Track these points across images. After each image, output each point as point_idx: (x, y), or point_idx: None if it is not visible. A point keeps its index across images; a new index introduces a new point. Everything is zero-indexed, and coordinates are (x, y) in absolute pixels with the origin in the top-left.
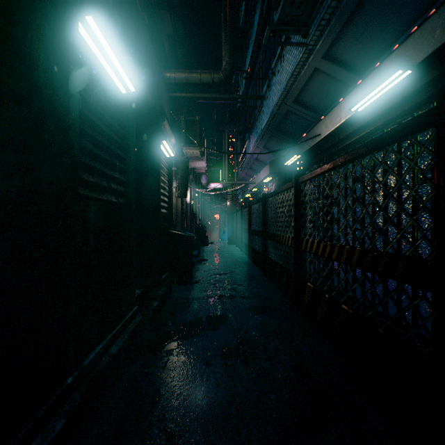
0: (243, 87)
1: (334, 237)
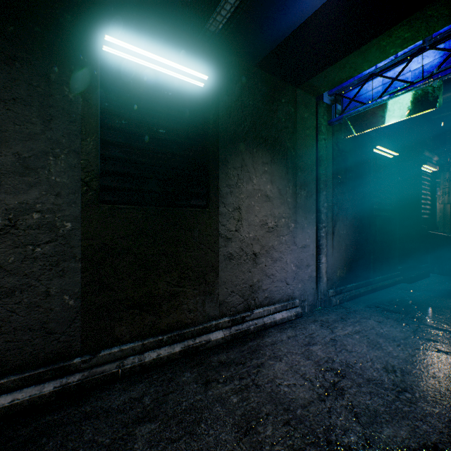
0: None
1: None
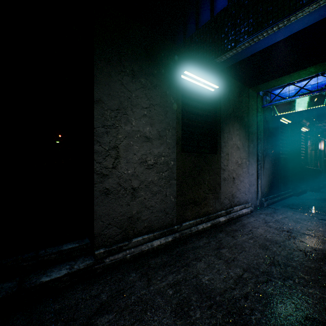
0: None
1: None
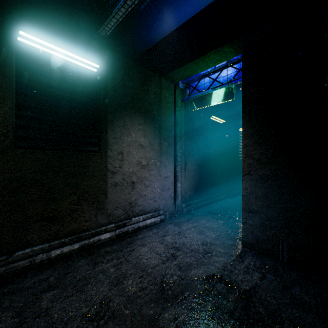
0: None
1: None
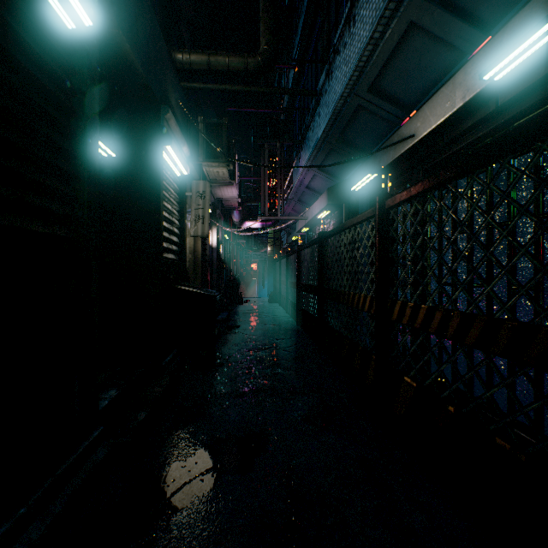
0: None
1: (471, 302)
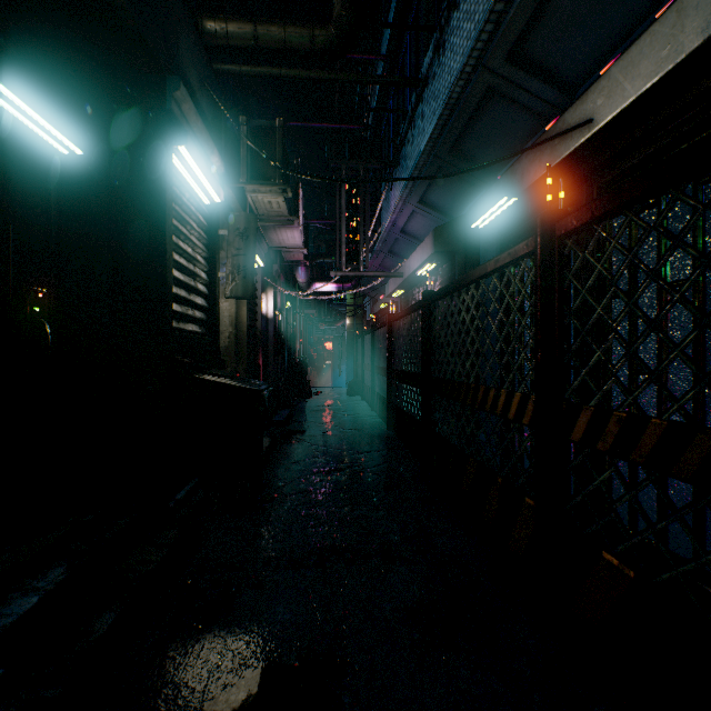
0: (376, 96)
1: None
